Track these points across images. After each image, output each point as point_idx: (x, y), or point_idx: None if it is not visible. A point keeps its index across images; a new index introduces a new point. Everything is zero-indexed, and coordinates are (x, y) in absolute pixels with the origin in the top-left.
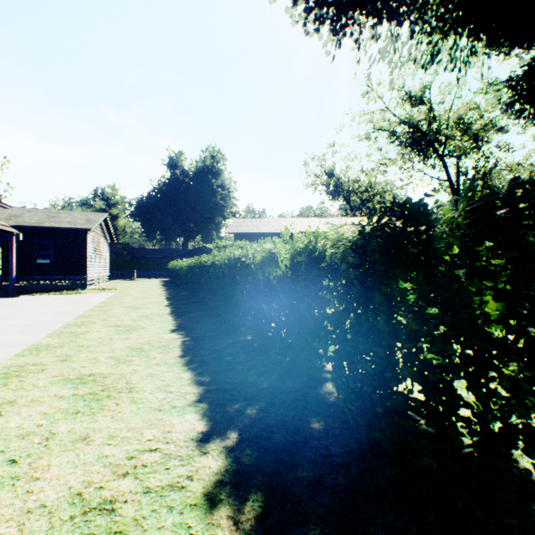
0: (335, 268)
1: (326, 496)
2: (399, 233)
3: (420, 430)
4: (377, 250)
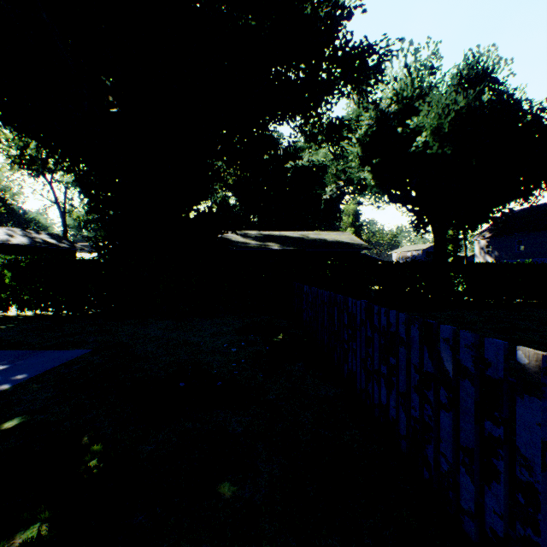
0: None
1: None
2: None
3: None
4: None
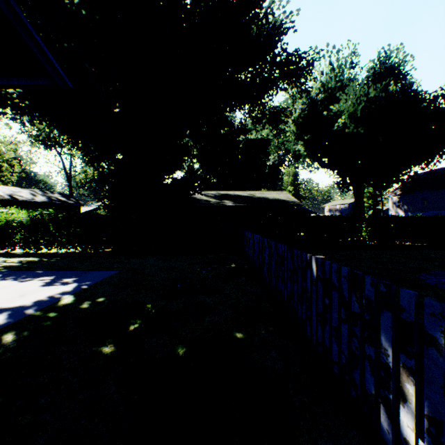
0: (25, 224)
1: (29, 256)
2: (40, 219)
3: (44, 252)
4: (36, 221)
